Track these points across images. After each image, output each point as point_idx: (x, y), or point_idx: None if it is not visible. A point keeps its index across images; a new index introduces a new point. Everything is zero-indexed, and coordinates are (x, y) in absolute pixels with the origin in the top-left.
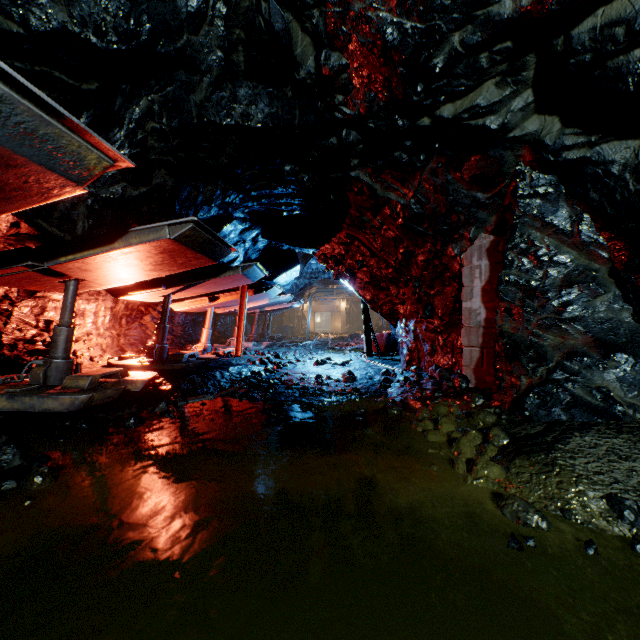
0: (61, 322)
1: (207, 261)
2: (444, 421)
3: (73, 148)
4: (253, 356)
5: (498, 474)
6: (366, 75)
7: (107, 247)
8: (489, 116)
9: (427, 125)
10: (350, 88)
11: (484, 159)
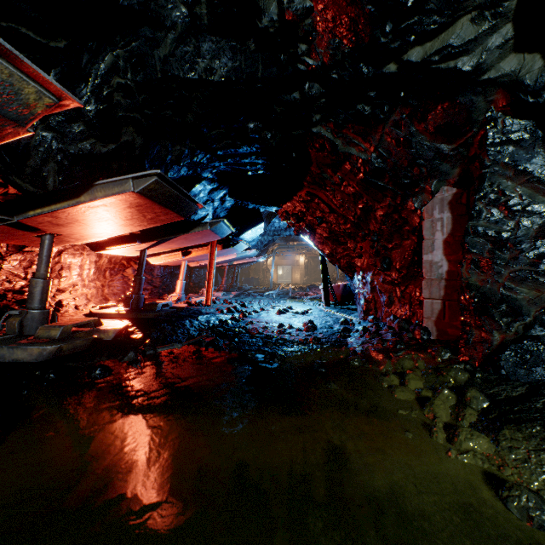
0: (37, 274)
1: (175, 216)
2: (411, 377)
3: (3, 77)
4: (222, 305)
5: (486, 447)
6: (331, 18)
7: (73, 201)
8: (462, 57)
9: (393, 72)
10: (314, 35)
11: (452, 107)
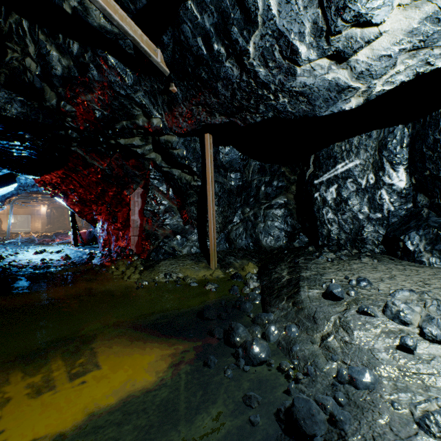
0: None
1: None
2: (121, 266)
3: None
4: None
5: (138, 277)
6: (85, 118)
7: None
8: (138, 148)
9: (114, 143)
10: (76, 118)
11: (138, 161)
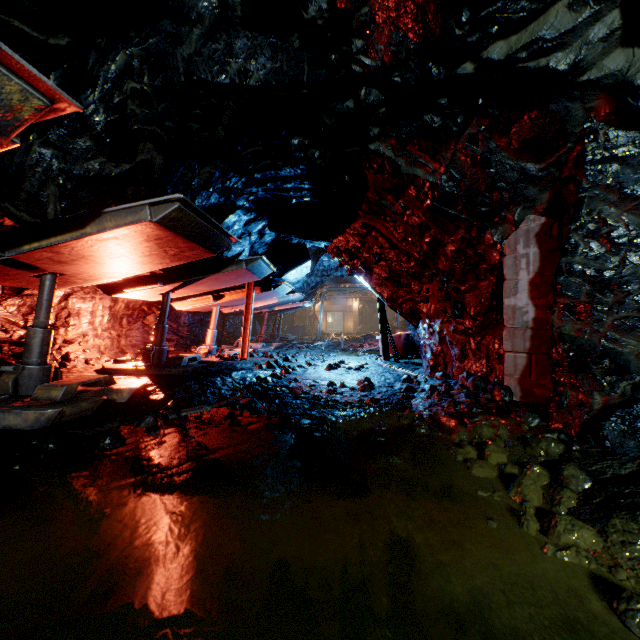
0: (36, 322)
1: (203, 252)
2: (492, 449)
3: None
4: (260, 359)
5: (592, 542)
6: (393, 6)
7: (77, 232)
8: (555, 53)
9: (470, 73)
10: (372, 28)
11: (542, 116)
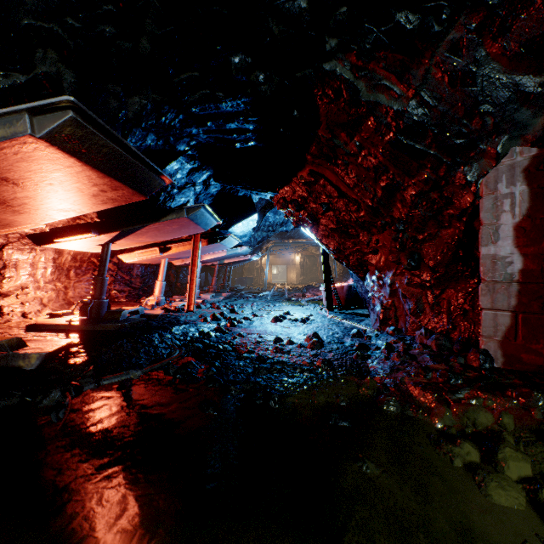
0: None
1: (131, 194)
2: (509, 455)
3: None
4: (207, 310)
5: None
6: None
7: None
8: None
9: None
10: None
11: None
